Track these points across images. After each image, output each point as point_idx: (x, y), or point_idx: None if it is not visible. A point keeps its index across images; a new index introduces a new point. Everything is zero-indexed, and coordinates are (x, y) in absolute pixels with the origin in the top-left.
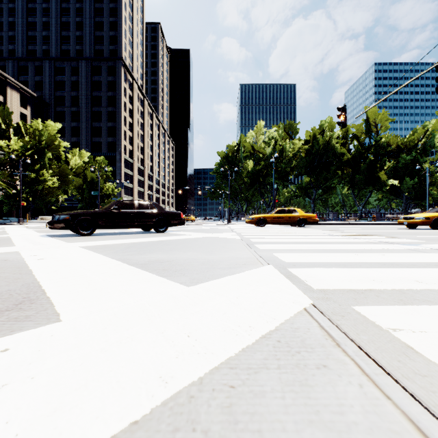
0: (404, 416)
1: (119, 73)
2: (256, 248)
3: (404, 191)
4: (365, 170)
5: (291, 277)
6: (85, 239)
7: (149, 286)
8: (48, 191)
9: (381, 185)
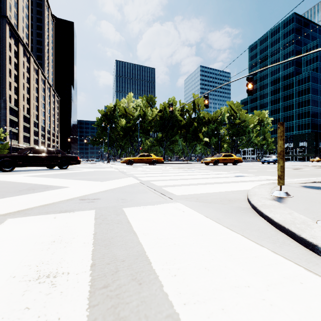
0: (146, 188)
1: (3, 29)
2: (126, 173)
3: (212, 145)
4: (192, 131)
5: (137, 179)
6: (13, 173)
7: (89, 182)
8: None
9: (200, 140)
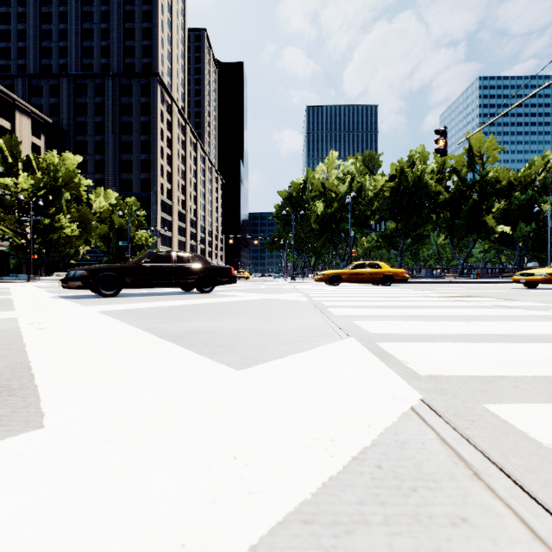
0: None
1: (154, 93)
2: (330, 313)
3: (518, 241)
4: (467, 213)
5: (384, 356)
6: (107, 302)
7: (182, 369)
8: (65, 241)
9: (488, 232)
